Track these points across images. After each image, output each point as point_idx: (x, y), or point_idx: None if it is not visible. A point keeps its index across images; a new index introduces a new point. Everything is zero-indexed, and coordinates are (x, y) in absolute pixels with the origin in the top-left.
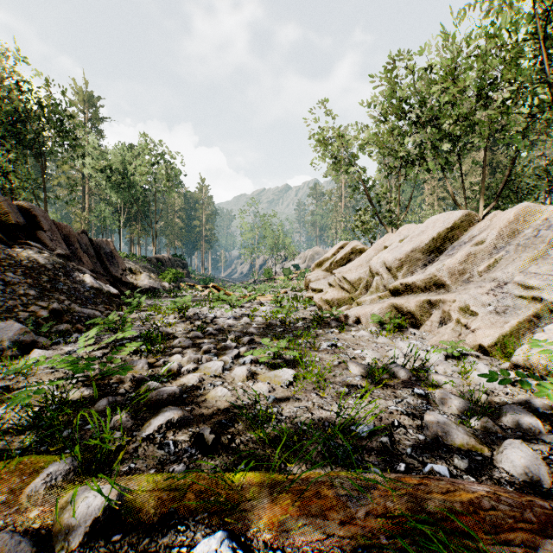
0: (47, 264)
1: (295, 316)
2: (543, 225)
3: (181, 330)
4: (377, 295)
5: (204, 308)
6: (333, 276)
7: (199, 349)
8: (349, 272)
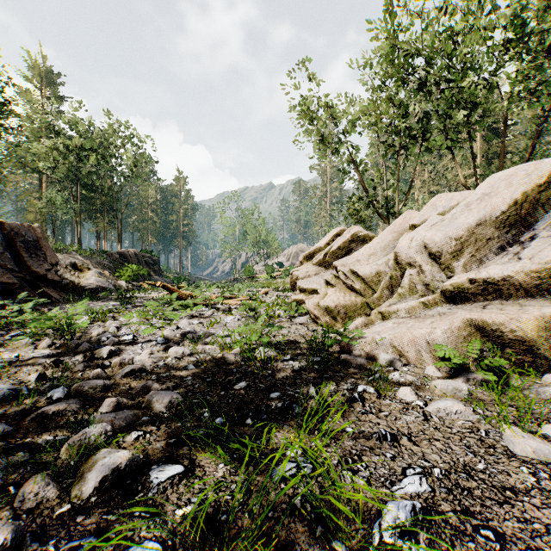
0: None
1: (275, 337)
2: None
3: None
4: (418, 300)
5: (133, 319)
6: (329, 271)
7: None
8: (357, 264)
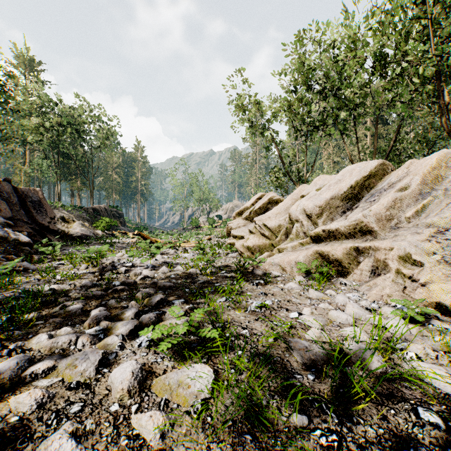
0: None
1: (217, 264)
2: None
3: (81, 285)
4: (298, 241)
5: (125, 255)
6: (253, 223)
7: (87, 317)
8: (268, 220)
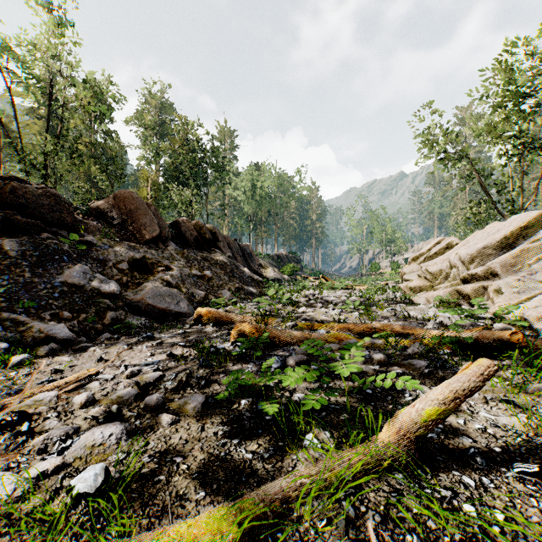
0: (227, 262)
1: (381, 298)
2: None
3: (303, 300)
4: (450, 283)
5: (316, 291)
6: None
7: (314, 307)
8: (435, 265)
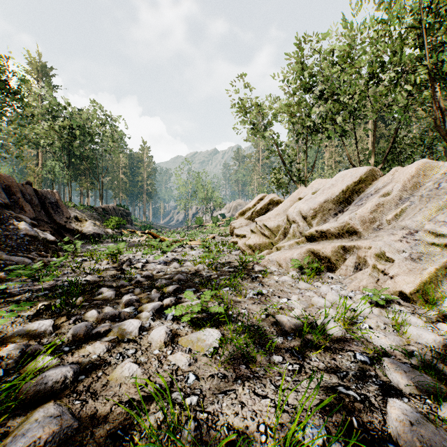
0: None
1: (221, 260)
2: (442, 178)
3: (108, 278)
4: (294, 240)
5: (138, 252)
6: (254, 223)
7: (121, 301)
8: (269, 220)
